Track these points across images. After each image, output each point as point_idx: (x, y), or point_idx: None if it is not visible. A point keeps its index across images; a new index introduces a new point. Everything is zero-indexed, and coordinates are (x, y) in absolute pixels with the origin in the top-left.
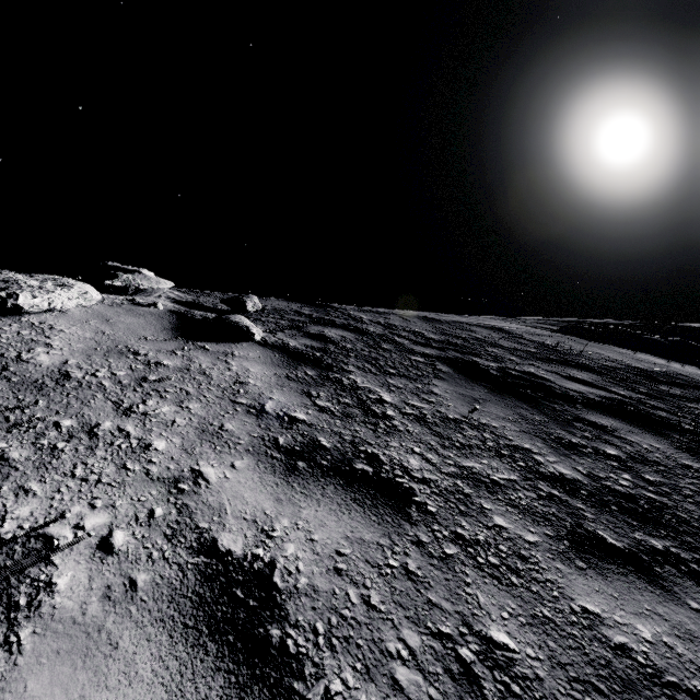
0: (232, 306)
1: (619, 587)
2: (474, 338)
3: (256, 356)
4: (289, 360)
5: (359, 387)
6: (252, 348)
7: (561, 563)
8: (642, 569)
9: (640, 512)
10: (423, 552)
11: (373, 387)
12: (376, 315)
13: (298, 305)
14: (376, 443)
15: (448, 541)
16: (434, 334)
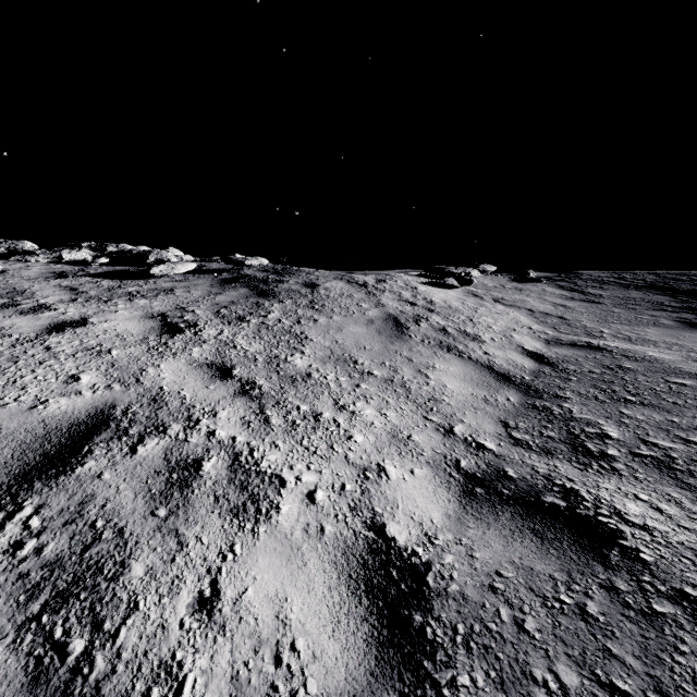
0: (522, 276)
1: (659, 312)
2: (689, 279)
3: (545, 286)
4: (559, 287)
5: (591, 292)
6: (542, 284)
7: (644, 310)
8: (673, 312)
9: (696, 310)
10: (602, 307)
11: (598, 292)
12: (612, 274)
13: (556, 274)
14: (594, 299)
15: (610, 307)
16: (655, 279)
